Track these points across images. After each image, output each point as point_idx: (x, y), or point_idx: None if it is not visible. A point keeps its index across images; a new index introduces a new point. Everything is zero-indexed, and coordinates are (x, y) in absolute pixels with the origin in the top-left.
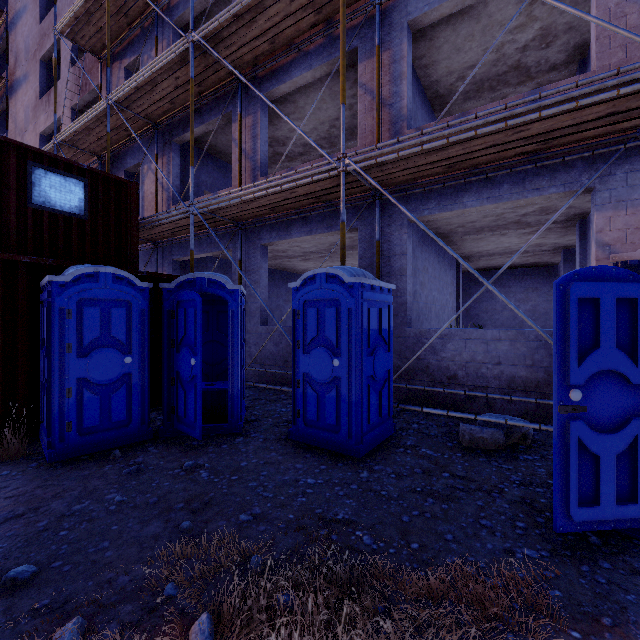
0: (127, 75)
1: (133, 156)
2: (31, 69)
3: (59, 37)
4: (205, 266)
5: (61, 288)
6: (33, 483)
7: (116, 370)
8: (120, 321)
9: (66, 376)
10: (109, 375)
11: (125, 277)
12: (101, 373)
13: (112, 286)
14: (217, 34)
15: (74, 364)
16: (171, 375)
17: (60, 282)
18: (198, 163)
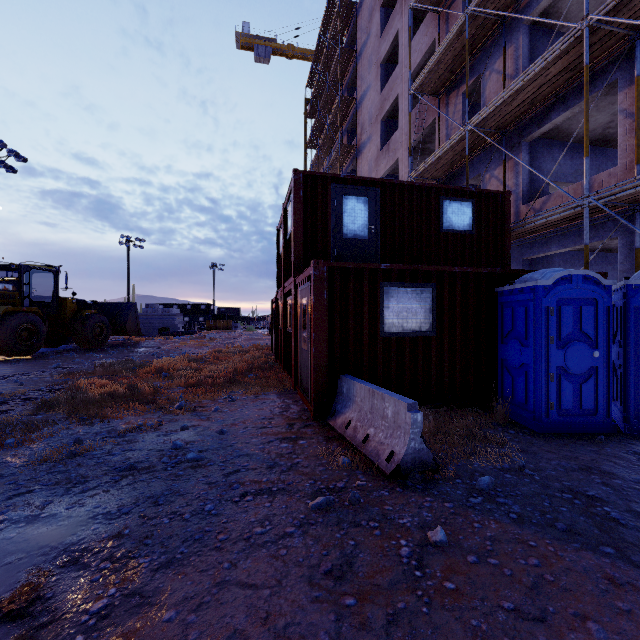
0: (464, 99)
1: (472, 170)
2: (373, 131)
3: (396, 96)
4: (550, 261)
5: (544, 290)
6: (551, 445)
7: (585, 362)
8: (588, 318)
9: (548, 363)
10: (580, 366)
11: (591, 277)
12: (574, 364)
13: (581, 286)
14: (622, 0)
15: (554, 354)
16: (638, 373)
17: (544, 285)
18: (563, 153)
